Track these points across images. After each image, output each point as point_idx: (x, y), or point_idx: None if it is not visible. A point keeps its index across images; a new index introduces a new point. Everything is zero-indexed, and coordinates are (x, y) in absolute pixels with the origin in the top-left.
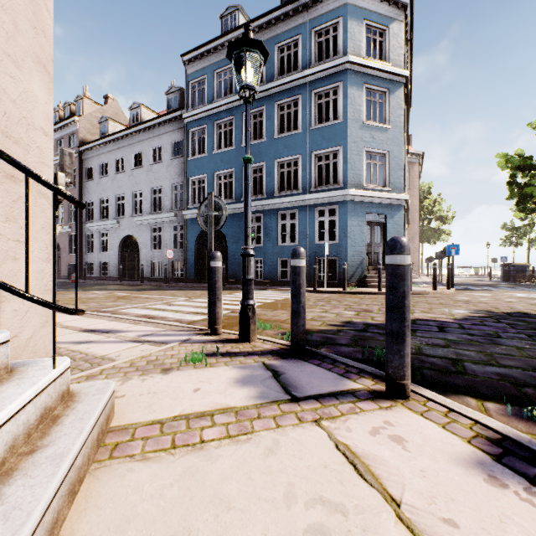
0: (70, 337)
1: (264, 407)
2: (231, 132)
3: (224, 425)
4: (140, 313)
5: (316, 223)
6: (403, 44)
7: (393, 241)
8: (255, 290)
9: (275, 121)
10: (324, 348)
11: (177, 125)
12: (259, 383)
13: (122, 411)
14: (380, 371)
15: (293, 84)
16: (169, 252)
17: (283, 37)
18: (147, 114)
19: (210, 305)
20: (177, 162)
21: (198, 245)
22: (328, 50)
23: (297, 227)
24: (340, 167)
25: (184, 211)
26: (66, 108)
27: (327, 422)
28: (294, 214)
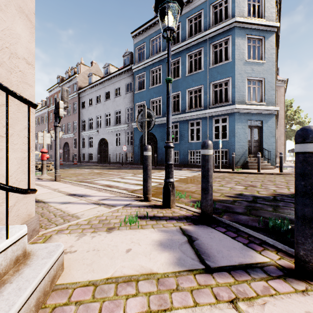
0: (59, 199)
1: (181, 276)
2: (160, 76)
3: (146, 296)
4: (104, 183)
5: (213, 127)
6: (274, 5)
7: (304, 130)
8: (174, 170)
9: (187, 65)
10: (225, 215)
11: (128, 73)
12: (177, 248)
13: (70, 267)
14: (282, 244)
15: (198, 41)
16: (124, 147)
17: (191, 12)
18: (113, 69)
19: (144, 181)
20: (128, 95)
21: (140, 143)
22: (221, 18)
23: (201, 130)
24: (229, 90)
25: (133, 123)
26: (72, 70)
27: (244, 305)
28: (198, 123)
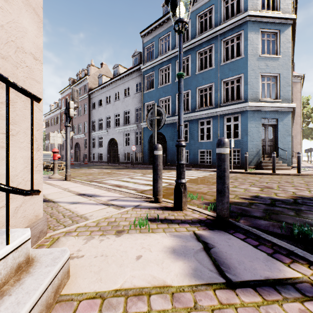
0: (69, 199)
1: (199, 291)
2: (169, 75)
3: None
4: (114, 183)
5: (225, 126)
6: None
7: None
8: None
9: (197, 63)
10: (242, 220)
11: (137, 73)
12: (192, 257)
13: (76, 275)
14: None
15: (208, 37)
16: (133, 147)
17: (202, 9)
18: (122, 70)
19: (154, 181)
20: (137, 95)
21: (149, 143)
22: (232, 13)
23: (211, 129)
24: (242, 88)
25: (142, 123)
26: (83, 72)
27: None
28: (208, 122)
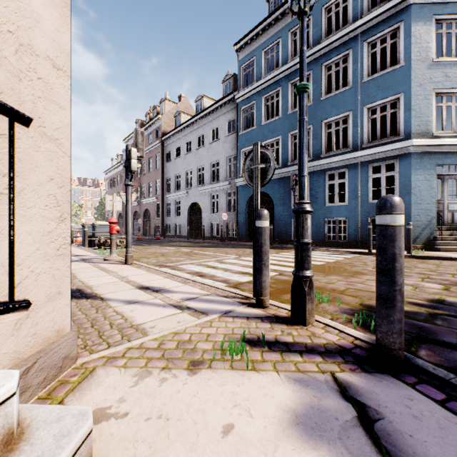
0: (125, 294)
1: None
2: (277, 105)
3: None
4: (194, 270)
5: (370, 180)
6: None
7: None
8: None
9: (322, 83)
10: (424, 350)
11: (230, 106)
12: (337, 440)
13: None
14: None
15: (342, 40)
16: (224, 215)
17: None
18: (208, 103)
19: (255, 271)
20: (230, 138)
21: (248, 208)
22: None
23: (347, 186)
24: (400, 116)
25: (236, 179)
26: (154, 110)
27: None
28: (341, 175)
